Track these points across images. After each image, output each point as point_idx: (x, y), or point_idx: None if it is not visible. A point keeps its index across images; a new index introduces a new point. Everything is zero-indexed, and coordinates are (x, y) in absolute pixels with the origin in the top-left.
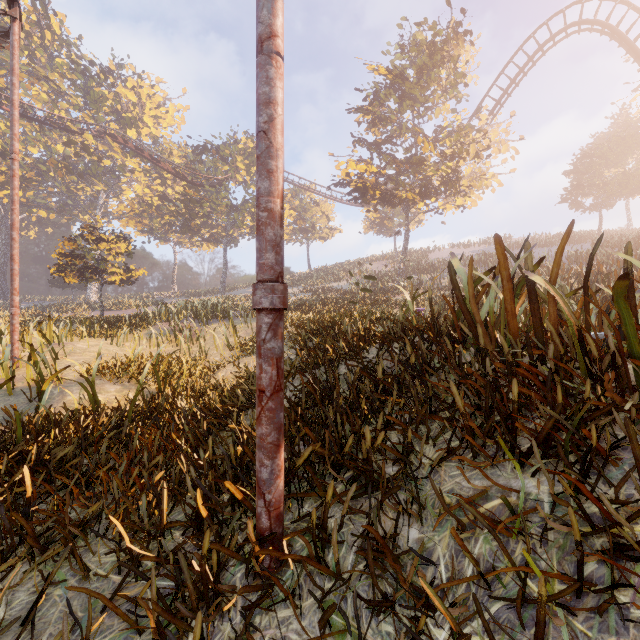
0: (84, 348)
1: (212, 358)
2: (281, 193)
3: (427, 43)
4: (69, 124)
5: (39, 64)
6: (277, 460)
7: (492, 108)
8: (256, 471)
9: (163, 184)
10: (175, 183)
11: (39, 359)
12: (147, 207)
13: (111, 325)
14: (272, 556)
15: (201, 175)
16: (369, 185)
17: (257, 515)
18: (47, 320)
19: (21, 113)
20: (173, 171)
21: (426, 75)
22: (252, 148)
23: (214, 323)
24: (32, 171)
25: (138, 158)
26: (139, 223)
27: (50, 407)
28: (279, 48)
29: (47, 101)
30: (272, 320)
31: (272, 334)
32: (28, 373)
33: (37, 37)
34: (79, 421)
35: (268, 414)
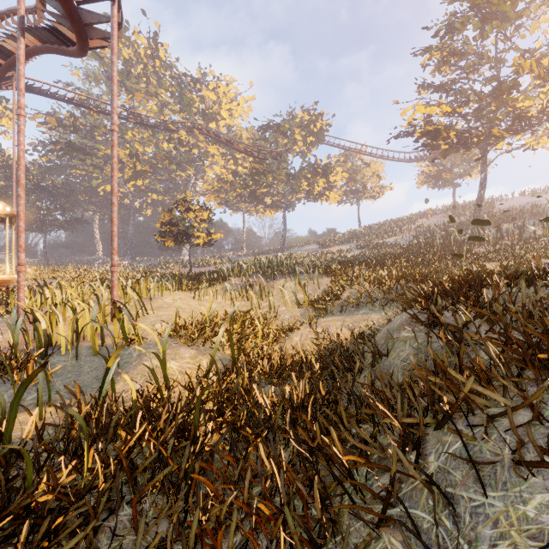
0: (170, 303)
1: (281, 315)
2: None
3: None
4: (170, 125)
5: (152, 86)
6: None
7: None
8: None
9: (235, 163)
10: (244, 159)
11: (134, 312)
12: (223, 184)
13: (195, 280)
14: None
15: (265, 150)
16: (441, 127)
17: None
18: (153, 275)
19: (140, 122)
20: (243, 150)
21: None
22: (308, 120)
23: (280, 279)
24: (147, 165)
25: (217, 145)
26: (218, 197)
27: (106, 395)
28: None
29: (156, 111)
30: None
31: None
32: (116, 330)
33: (151, 66)
34: (137, 417)
35: None
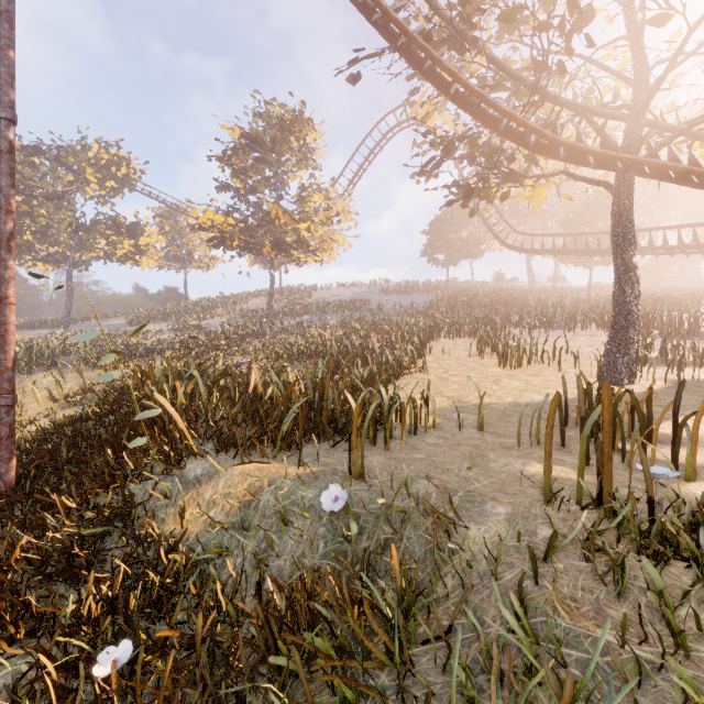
0: None
1: (30, 412)
2: (13, 358)
3: (278, 118)
4: None
5: None
6: (10, 464)
7: (356, 171)
8: (0, 470)
9: None
10: None
11: None
12: None
13: None
14: (7, 502)
15: (32, 184)
16: (227, 236)
17: (0, 488)
18: None
19: None
20: None
21: (279, 145)
22: (107, 159)
23: (40, 372)
24: None
25: None
26: None
27: None
28: (11, 301)
29: None
30: (7, 409)
31: (7, 415)
32: None
33: None
34: None
35: (5, 447)
